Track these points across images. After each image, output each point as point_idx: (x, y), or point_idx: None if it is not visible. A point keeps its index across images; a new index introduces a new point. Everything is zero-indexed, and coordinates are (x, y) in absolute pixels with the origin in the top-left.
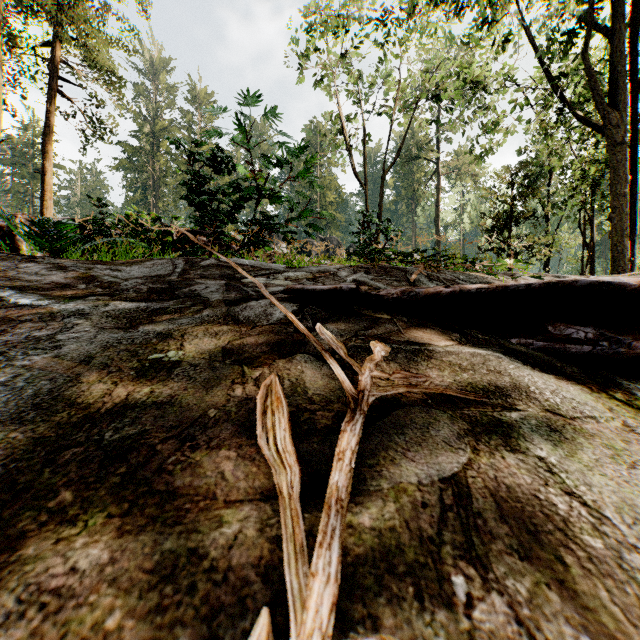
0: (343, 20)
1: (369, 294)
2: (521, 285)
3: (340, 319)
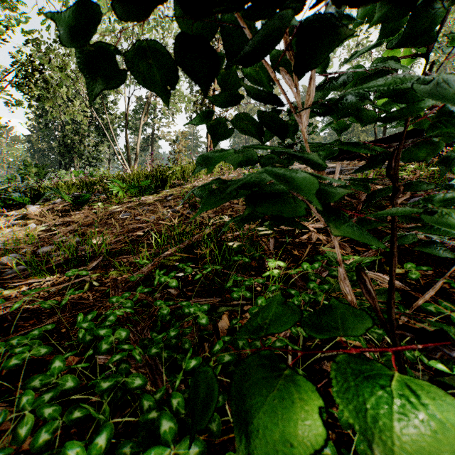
0: None
1: None
2: None
3: None
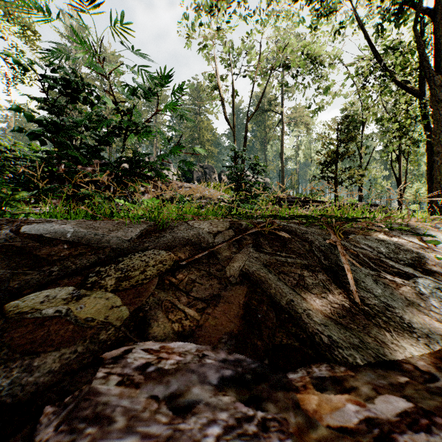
0: None
1: None
2: None
3: None
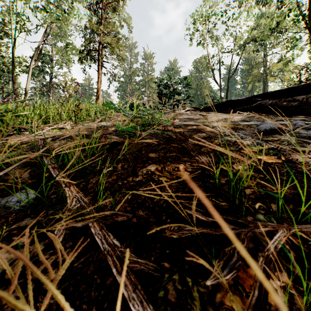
0: (209, 16)
1: (197, 108)
2: (221, 102)
3: (191, 112)
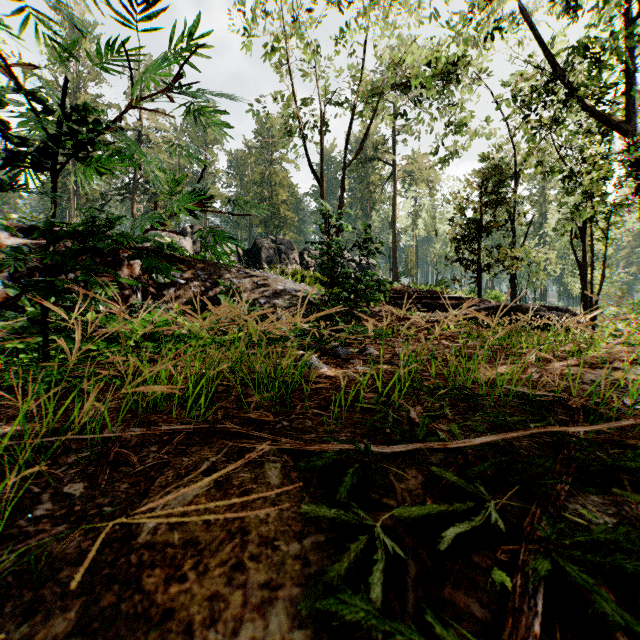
0: None
1: None
2: None
3: None
